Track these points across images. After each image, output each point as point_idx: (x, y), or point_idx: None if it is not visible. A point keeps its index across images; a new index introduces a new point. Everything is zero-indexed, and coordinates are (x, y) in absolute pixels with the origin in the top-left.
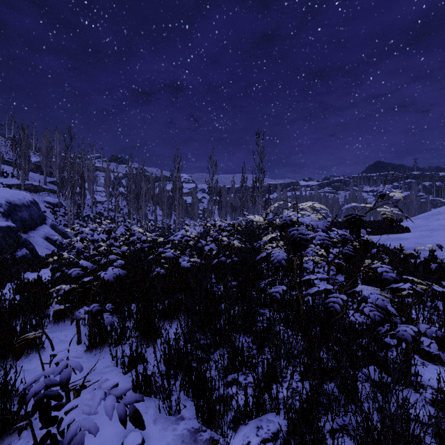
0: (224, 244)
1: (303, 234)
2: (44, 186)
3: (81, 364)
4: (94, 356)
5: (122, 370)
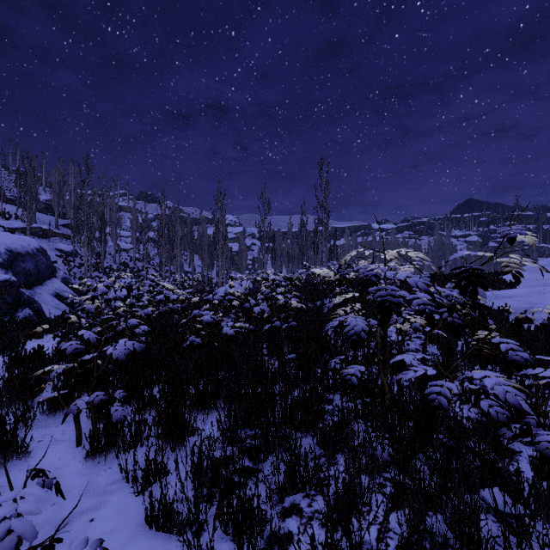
0: (279, 304)
1: (394, 296)
2: (55, 230)
3: (34, 526)
4: (98, 465)
5: (134, 488)
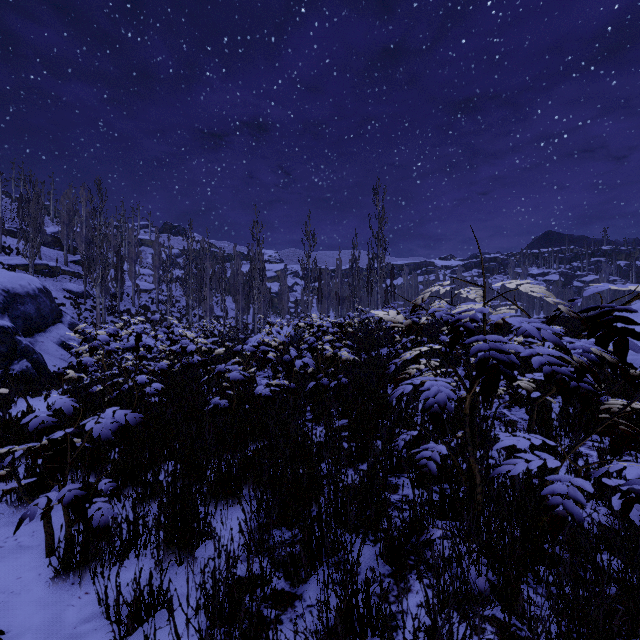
0: (327, 356)
1: (502, 351)
2: (64, 268)
3: None
4: (71, 588)
5: (116, 628)
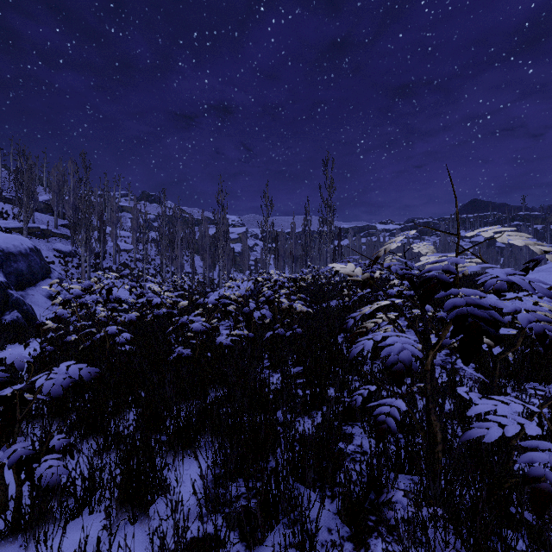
0: (283, 308)
1: (481, 307)
2: (54, 230)
3: None
4: (18, 551)
5: None
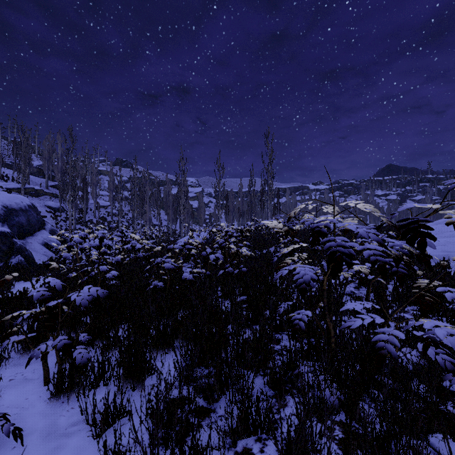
0: (232, 252)
1: (344, 247)
2: (45, 190)
3: None
4: (62, 405)
5: (93, 429)
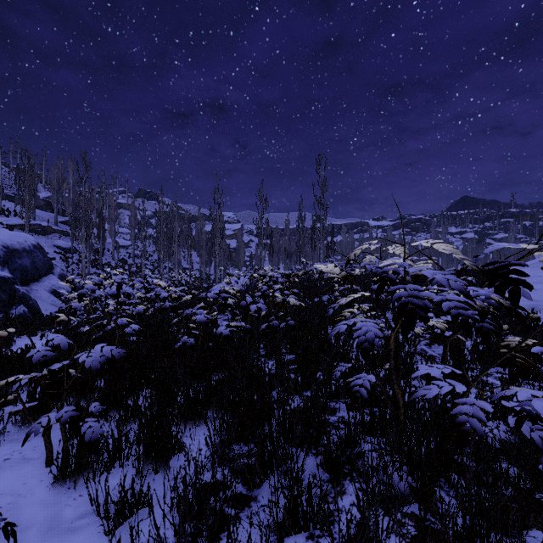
0: (277, 302)
1: (418, 297)
2: (54, 227)
3: None
4: (67, 491)
5: (105, 523)
